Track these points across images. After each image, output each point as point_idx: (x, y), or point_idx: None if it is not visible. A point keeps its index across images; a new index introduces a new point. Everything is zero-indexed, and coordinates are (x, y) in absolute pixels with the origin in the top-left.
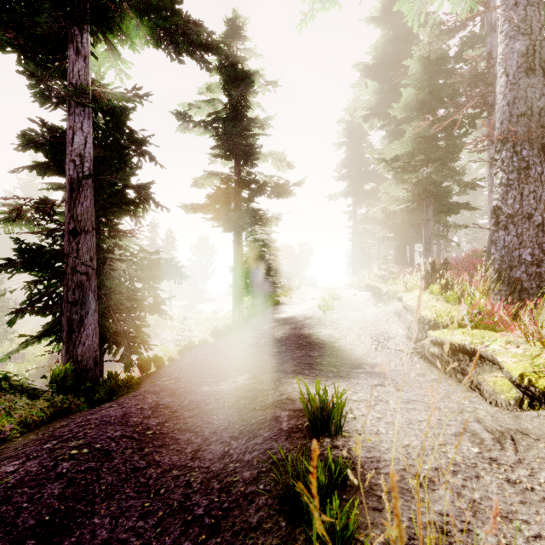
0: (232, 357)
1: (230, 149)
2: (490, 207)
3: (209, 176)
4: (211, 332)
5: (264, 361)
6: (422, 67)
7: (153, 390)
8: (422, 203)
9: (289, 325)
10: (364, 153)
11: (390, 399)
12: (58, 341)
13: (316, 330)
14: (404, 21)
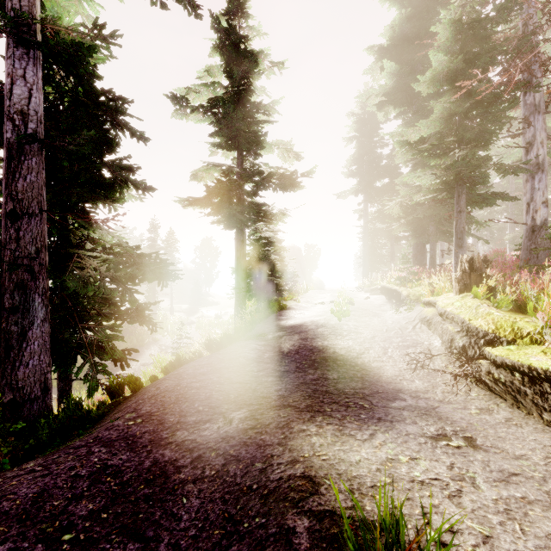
0: (227, 379)
1: (231, 137)
2: (525, 199)
3: (209, 168)
4: (205, 344)
5: (268, 386)
6: (453, 33)
7: (107, 436)
8: (452, 192)
9: (299, 335)
10: (376, 148)
11: (474, 474)
12: None
13: (331, 342)
14: None
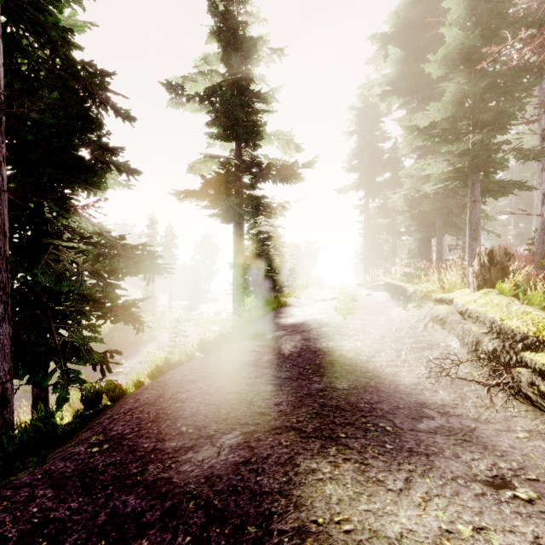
0: (219, 388)
1: (229, 127)
2: (541, 189)
3: (207, 160)
4: (197, 344)
5: (266, 397)
6: (468, 8)
7: (61, 470)
8: (466, 180)
9: (301, 335)
10: (377, 142)
11: None
12: None
13: (337, 343)
14: None
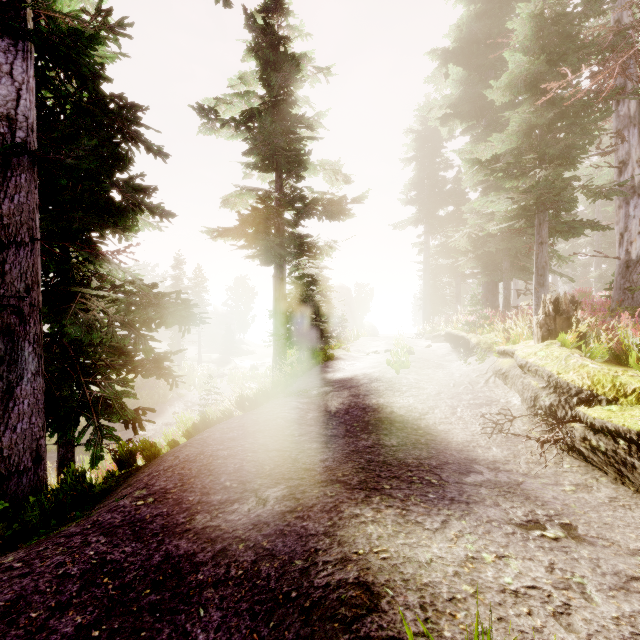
0: (262, 445)
1: (269, 156)
2: (618, 228)
3: (243, 193)
4: (236, 401)
5: (311, 454)
6: (534, 30)
7: (109, 521)
8: (532, 220)
9: (349, 391)
10: (439, 170)
11: (583, 579)
12: None
13: (388, 399)
14: None
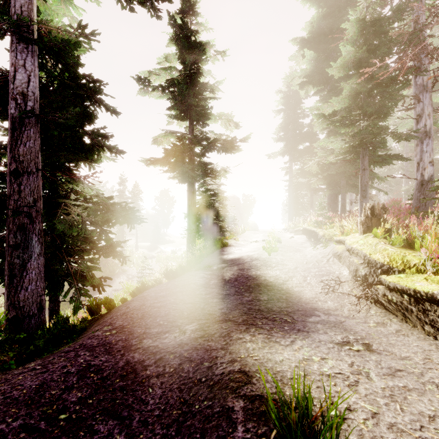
0: (181, 300)
1: (184, 110)
2: (416, 159)
3: (167, 135)
4: (164, 273)
5: (213, 305)
6: (359, 29)
7: (90, 343)
8: (358, 154)
9: (237, 266)
10: (299, 118)
11: (369, 370)
12: (4, 285)
13: (263, 272)
14: (336, 0)
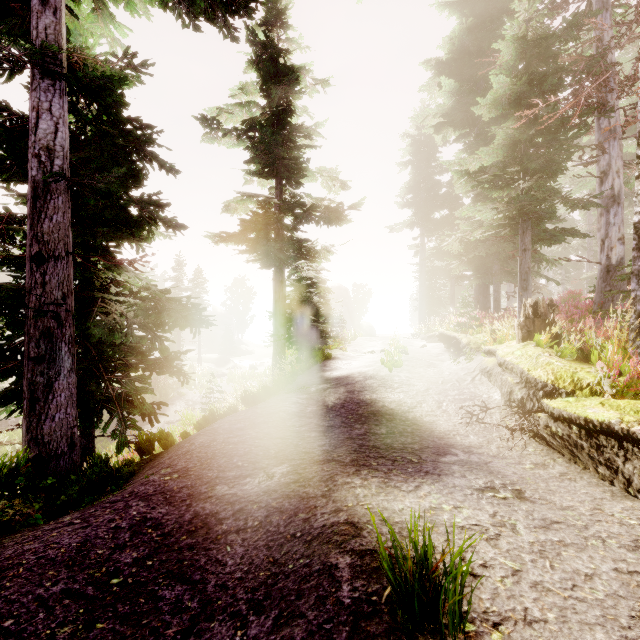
0: (267, 434)
1: (269, 164)
2: (600, 235)
3: (244, 199)
4: (241, 397)
5: (311, 441)
6: (517, 51)
7: (144, 491)
8: (517, 228)
9: (345, 387)
10: (434, 174)
11: (516, 521)
12: (20, 413)
13: (380, 395)
14: (487, 6)
